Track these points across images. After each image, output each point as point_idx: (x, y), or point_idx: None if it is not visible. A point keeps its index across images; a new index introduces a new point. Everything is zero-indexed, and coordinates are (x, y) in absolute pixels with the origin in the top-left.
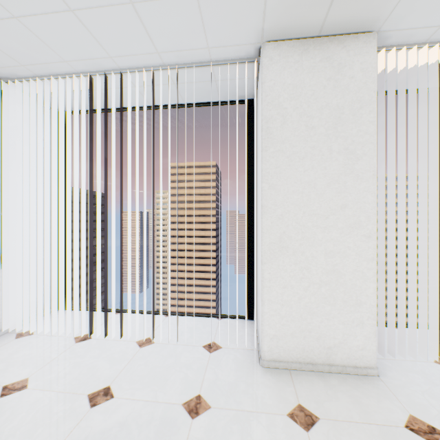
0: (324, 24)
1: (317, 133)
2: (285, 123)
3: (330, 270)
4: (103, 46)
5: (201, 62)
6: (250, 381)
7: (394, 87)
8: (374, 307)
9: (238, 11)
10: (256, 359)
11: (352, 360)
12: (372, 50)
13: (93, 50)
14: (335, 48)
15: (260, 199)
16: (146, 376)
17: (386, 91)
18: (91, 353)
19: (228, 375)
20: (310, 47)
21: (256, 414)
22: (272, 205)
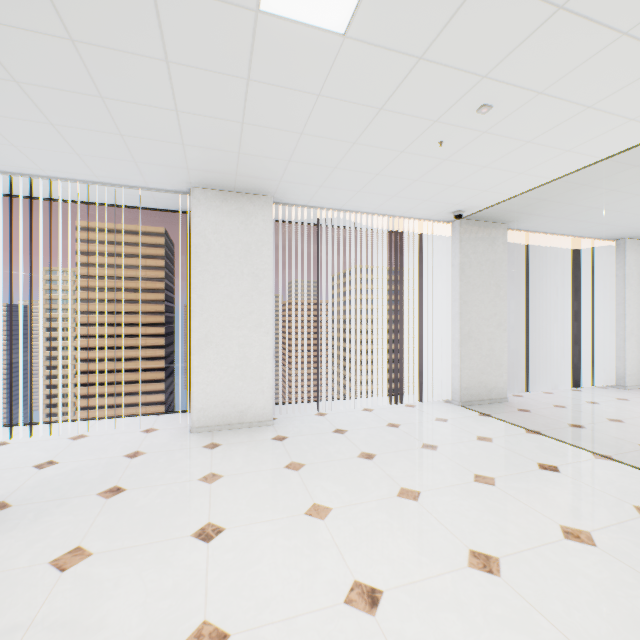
0: (235, 188)
1: (233, 260)
2: (210, 250)
3: (242, 357)
4: (37, 164)
5: (139, 187)
6: (180, 440)
7: (306, 221)
8: (271, 380)
9: (169, 173)
10: (189, 430)
11: (257, 417)
12: (270, 208)
13: (24, 163)
14: (246, 202)
15: (192, 305)
16: (87, 451)
17: (301, 222)
18: (18, 450)
19: (163, 440)
20: (229, 197)
21: (180, 450)
22: (200, 311)
